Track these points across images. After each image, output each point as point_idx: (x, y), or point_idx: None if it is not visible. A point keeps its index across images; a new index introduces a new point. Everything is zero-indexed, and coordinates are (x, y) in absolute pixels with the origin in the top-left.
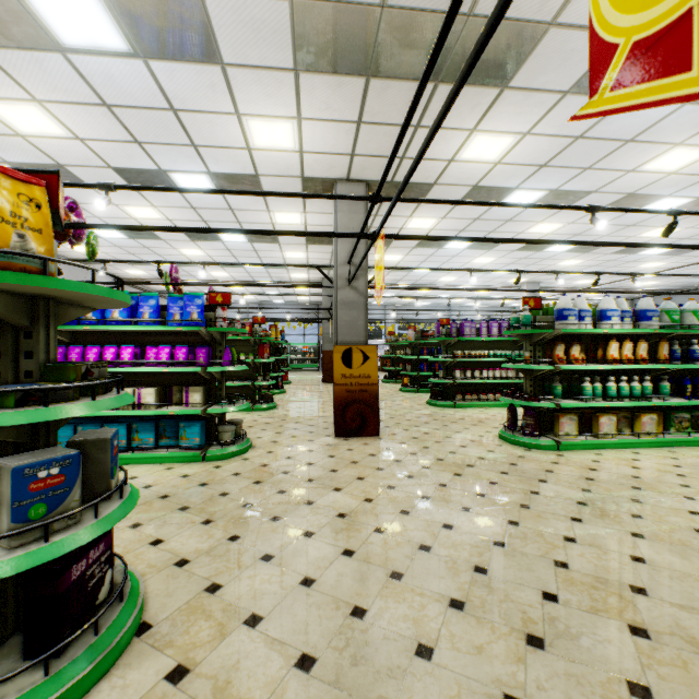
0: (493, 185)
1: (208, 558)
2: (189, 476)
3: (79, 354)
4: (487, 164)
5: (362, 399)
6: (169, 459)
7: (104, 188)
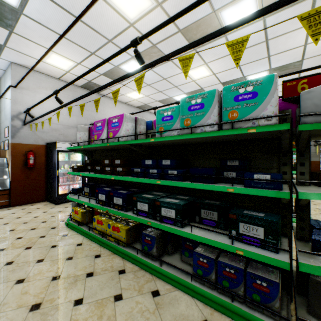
0: None
1: (317, 215)
2: None
3: None
4: None
5: None
6: None
7: None
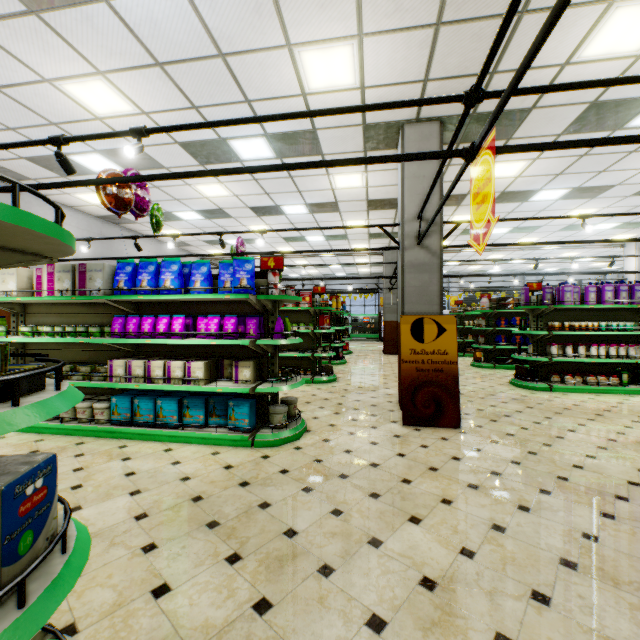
0: (622, 96)
1: None
2: (232, 468)
3: (135, 324)
4: (622, 60)
5: (436, 380)
6: (217, 441)
7: (135, 134)
